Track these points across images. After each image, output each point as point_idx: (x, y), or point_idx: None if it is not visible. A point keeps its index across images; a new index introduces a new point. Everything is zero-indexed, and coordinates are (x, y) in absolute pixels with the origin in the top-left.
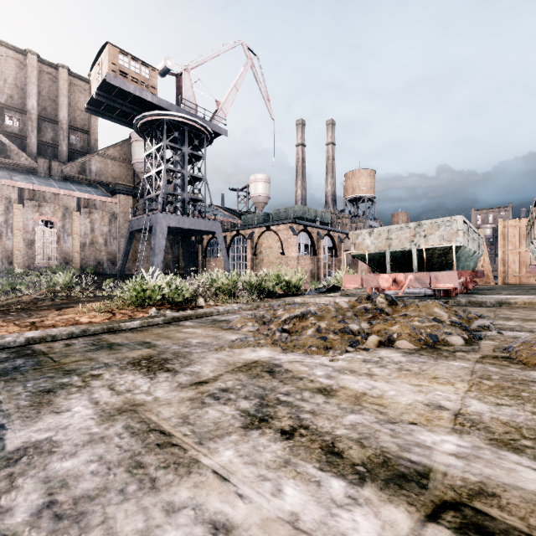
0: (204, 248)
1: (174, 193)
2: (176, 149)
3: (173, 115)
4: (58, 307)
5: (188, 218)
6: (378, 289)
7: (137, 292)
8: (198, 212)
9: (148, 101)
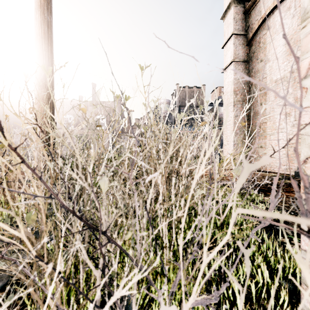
0: None
1: None
2: None
3: None
4: None
5: None
6: None
7: None
8: None
9: None
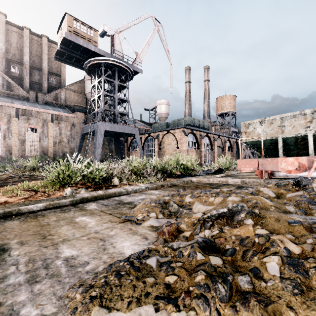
0: (128, 145)
1: (109, 109)
2: (110, 82)
3: (108, 59)
4: (1, 185)
5: (117, 125)
6: (268, 172)
7: (58, 173)
8: (124, 121)
9: (92, 51)
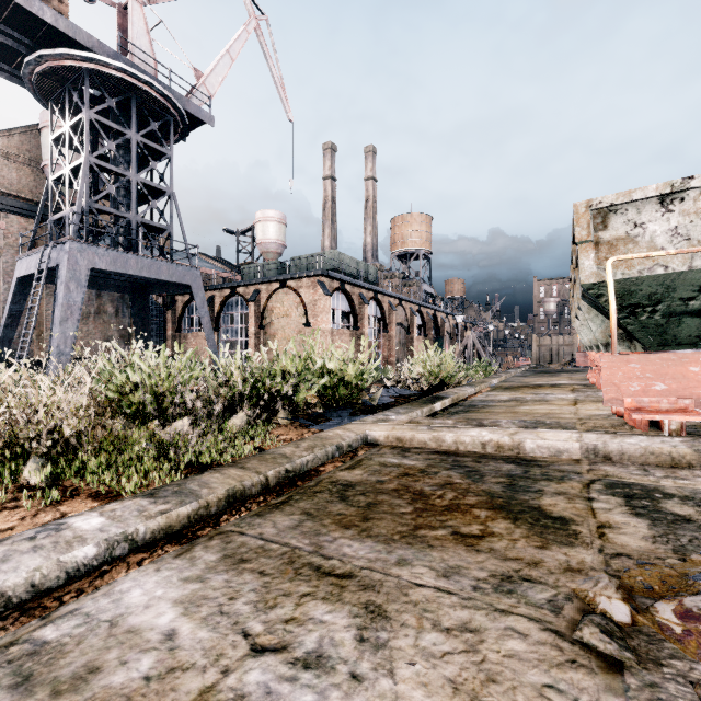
0: (178, 316)
1: (108, 209)
2: (113, 132)
3: (104, 62)
4: None
5: (136, 256)
6: None
7: None
8: (159, 249)
9: (49, 27)
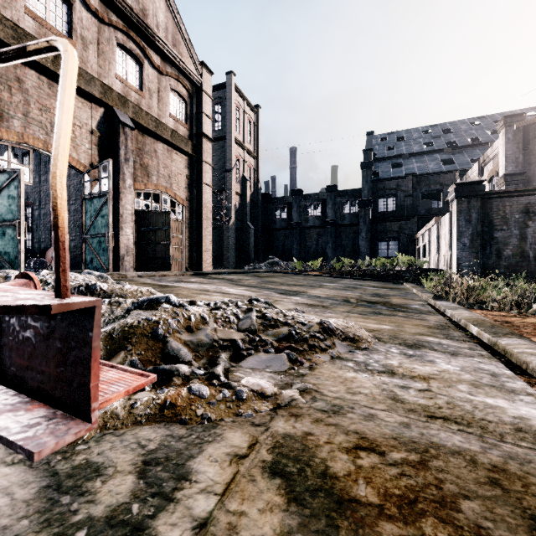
0: None
1: None
2: None
3: None
4: None
5: None
6: None
7: None
8: None
9: None
